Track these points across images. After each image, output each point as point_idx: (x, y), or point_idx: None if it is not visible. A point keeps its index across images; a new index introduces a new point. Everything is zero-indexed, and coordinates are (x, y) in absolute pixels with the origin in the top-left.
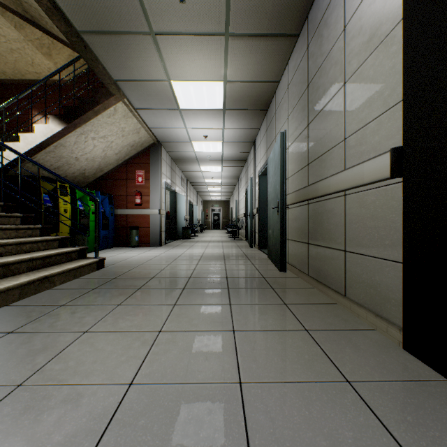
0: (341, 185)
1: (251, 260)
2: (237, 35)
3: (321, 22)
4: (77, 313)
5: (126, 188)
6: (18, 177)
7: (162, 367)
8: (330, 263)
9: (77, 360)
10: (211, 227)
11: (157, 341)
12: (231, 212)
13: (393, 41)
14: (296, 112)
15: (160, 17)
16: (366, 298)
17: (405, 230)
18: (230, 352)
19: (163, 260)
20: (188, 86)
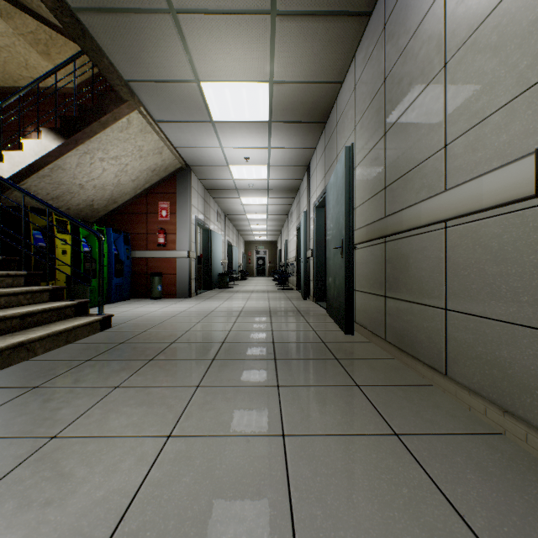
0: (440, 213)
1: (306, 316)
2: (287, 13)
3: None
4: (52, 401)
5: (147, 224)
6: None
7: (161, 516)
8: (421, 326)
9: (21, 497)
10: (254, 273)
11: (161, 457)
12: (279, 255)
13: None
14: (367, 119)
15: None
16: (484, 382)
17: None
18: (278, 480)
19: (190, 317)
20: (223, 89)
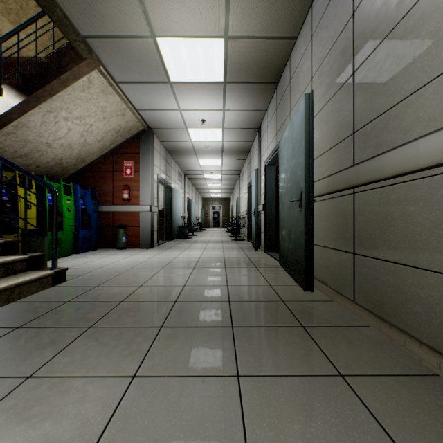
0: None
1: (259, 268)
2: None
3: None
4: None
5: (113, 181)
6: None
7: None
8: (414, 294)
9: None
10: (211, 225)
11: None
12: (232, 210)
13: None
14: (328, 65)
15: None
16: None
17: None
18: None
19: (147, 269)
20: (179, 45)
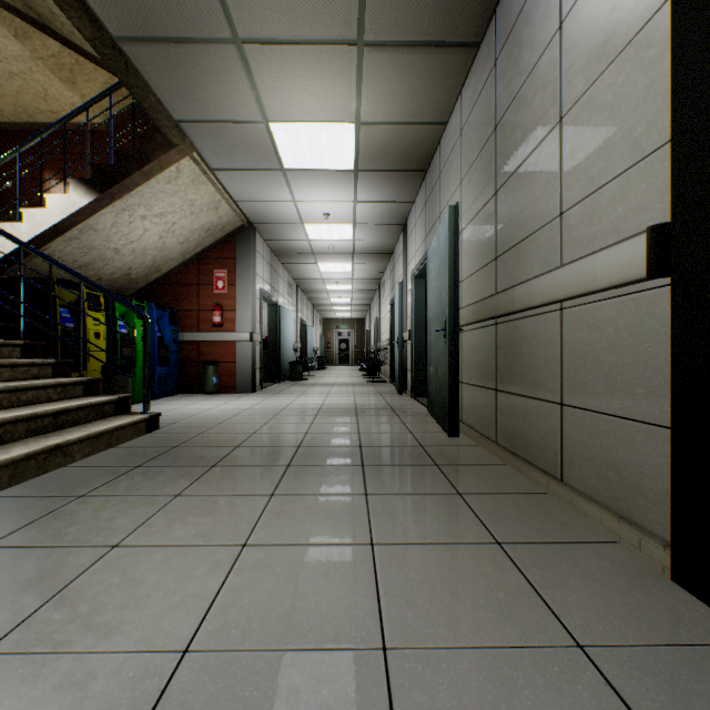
0: (554, 292)
1: (401, 415)
2: (377, 44)
3: (519, 18)
4: (105, 510)
5: (198, 298)
6: (18, 279)
7: (244, 617)
8: (535, 424)
9: (93, 601)
10: (335, 361)
11: (238, 565)
12: (368, 337)
13: (651, 39)
14: (475, 173)
15: (249, 14)
16: (600, 486)
17: (675, 371)
18: (366, 586)
19: (256, 417)
20: (298, 131)
